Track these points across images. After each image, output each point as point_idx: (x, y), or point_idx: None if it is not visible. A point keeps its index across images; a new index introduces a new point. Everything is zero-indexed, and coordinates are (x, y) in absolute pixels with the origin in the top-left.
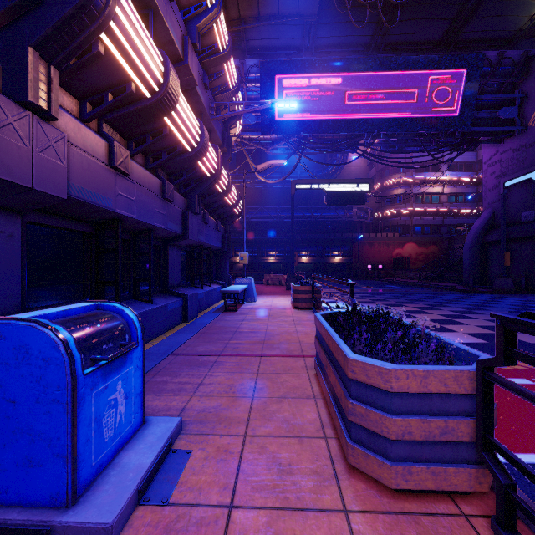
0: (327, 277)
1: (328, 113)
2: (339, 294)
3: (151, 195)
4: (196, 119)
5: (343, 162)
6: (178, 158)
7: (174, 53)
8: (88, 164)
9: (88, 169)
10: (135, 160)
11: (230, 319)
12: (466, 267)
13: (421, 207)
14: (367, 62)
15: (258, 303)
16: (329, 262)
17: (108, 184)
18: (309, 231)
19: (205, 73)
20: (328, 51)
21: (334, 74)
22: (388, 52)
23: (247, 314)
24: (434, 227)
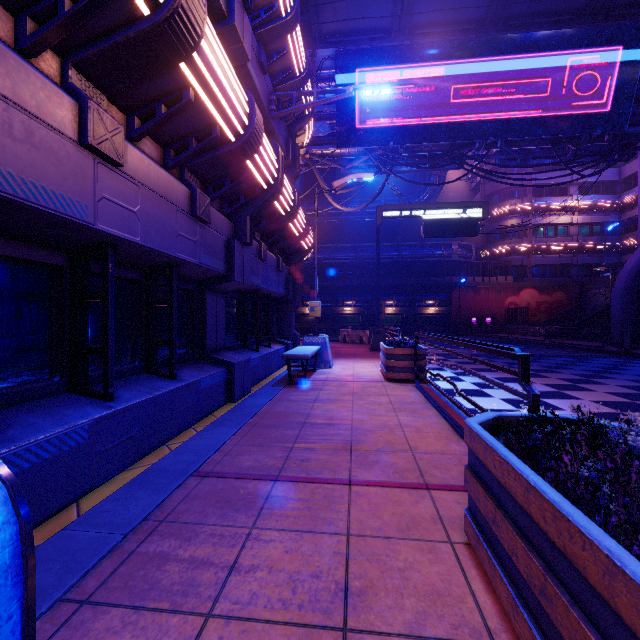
0: (449, 338)
1: (426, 115)
2: (442, 357)
3: (171, 208)
4: (241, 87)
5: (438, 187)
6: (215, 152)
7: (213, 6)
8: (26, 130)
9: (26, 140)
10: (141, 150)
11: (296, 399)
12: (617, 320)
13: (543, 242)
14: (480, 43)
15: (335, 371)
16: (421, 314)
17: (77, 176)
18: (396, 275)
19: (261, 49)
20: (426, 32)
21: (435, 63)
22: (509, 28)
23: (320, 390)
24: (560, 268)
